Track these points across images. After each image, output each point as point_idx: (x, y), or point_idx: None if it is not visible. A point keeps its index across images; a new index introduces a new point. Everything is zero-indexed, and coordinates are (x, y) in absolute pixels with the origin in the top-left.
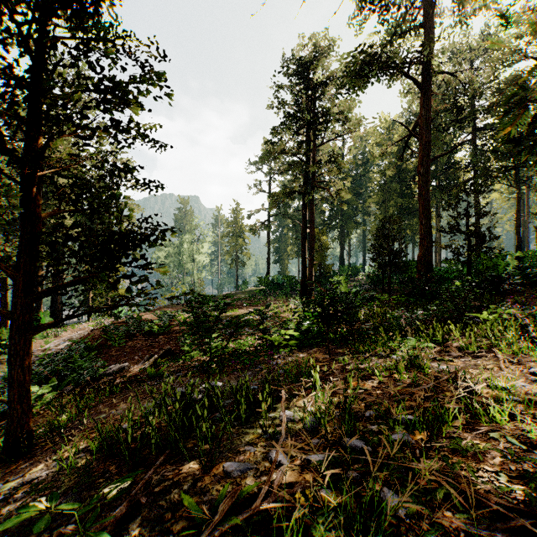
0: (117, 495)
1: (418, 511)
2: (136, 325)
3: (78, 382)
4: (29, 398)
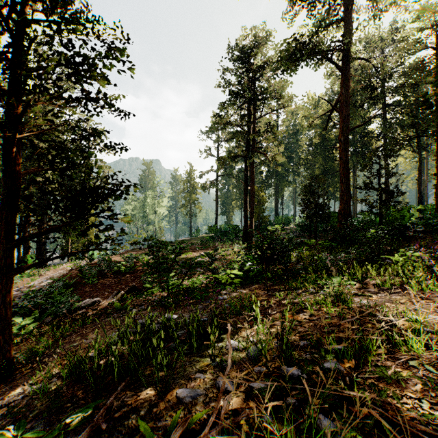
0: (79, 423)
1: (351, 437)
2: (106, 265)
3: (56, 314)
4: (11, 329)
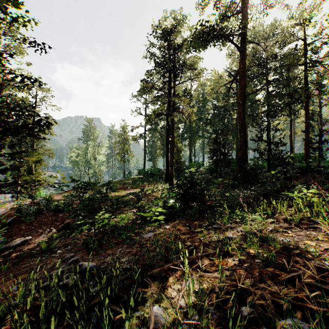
0: None
1: None
2: (45, 204)
3: None
4: None
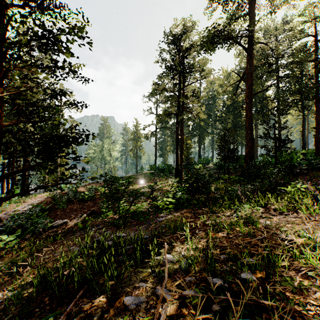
0: None
1: None
2: (73, 195)
3: (34, 232)
4: None
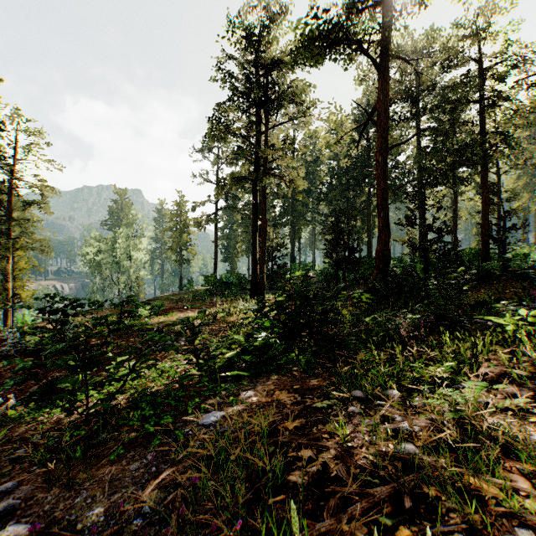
0: None
1: None
2: (16, 342)
3: None
4: None
